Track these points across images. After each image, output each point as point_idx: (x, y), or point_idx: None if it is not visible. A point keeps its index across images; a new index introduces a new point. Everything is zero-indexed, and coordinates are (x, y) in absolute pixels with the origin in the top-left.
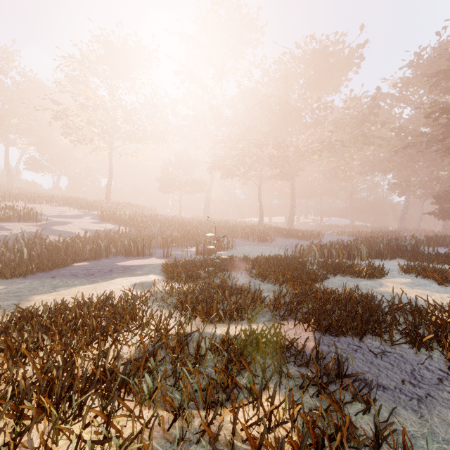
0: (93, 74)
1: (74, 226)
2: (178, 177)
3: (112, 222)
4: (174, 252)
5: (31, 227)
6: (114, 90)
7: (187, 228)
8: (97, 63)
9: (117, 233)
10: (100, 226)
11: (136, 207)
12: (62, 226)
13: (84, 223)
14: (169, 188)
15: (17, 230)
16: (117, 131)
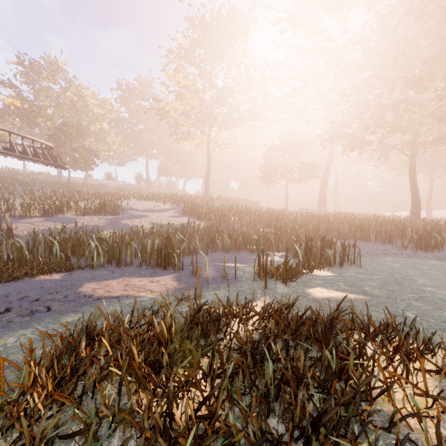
0: (189, 62)
1: (147, 219)
2: (283, 163)
3: (192, 216)
4: (229, 263)
5: (101, 220)
6: (203, 67)
7: (279, 223)
8: (191, 49)
9: (178, 228)
10: (174, 220)
11: (233, 201)
12: (133, 220)
13: (159, 217)
14: (272, 176)
15: (81, 224)
16: (209, 116)
